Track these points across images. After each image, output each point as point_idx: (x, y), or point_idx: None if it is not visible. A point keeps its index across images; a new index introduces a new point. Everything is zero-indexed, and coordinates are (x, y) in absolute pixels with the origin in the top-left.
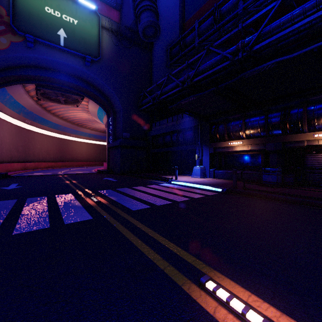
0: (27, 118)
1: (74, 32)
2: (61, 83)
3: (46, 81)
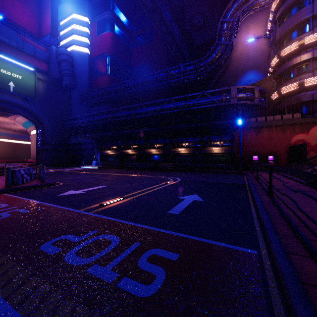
0: None
1: (19, 83)
2: (2, 106)
3: None
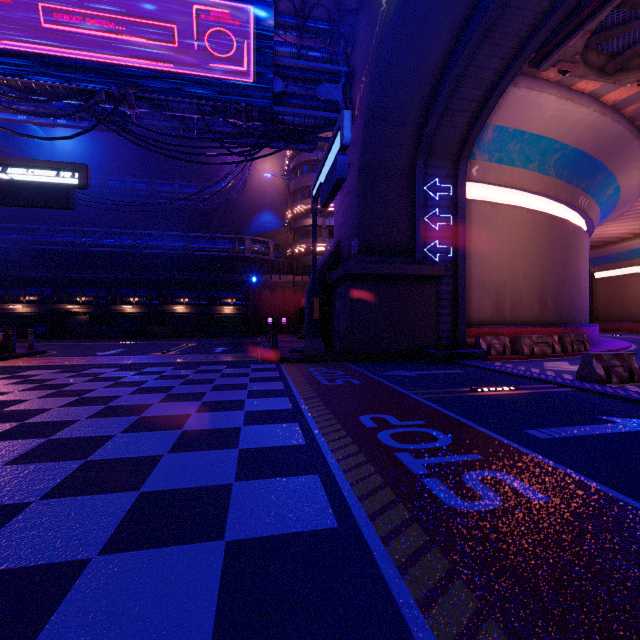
0: None
1: None
2: None
3: None
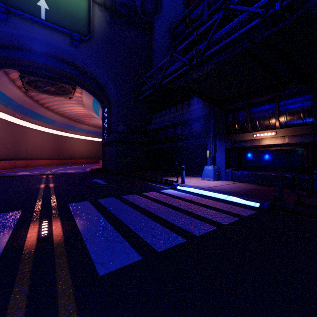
0: (17, 112)
1: (58, 4)
2: (48, 69)
3: (30, 66)
